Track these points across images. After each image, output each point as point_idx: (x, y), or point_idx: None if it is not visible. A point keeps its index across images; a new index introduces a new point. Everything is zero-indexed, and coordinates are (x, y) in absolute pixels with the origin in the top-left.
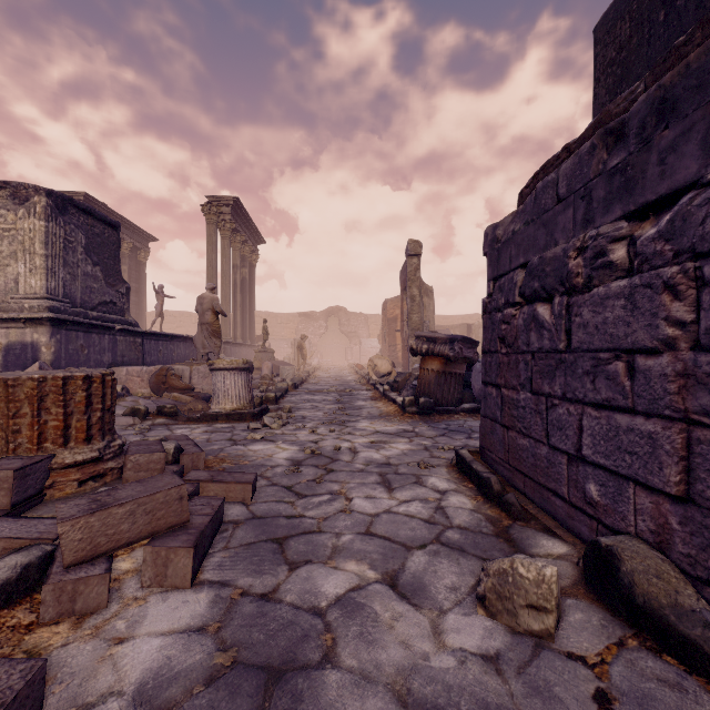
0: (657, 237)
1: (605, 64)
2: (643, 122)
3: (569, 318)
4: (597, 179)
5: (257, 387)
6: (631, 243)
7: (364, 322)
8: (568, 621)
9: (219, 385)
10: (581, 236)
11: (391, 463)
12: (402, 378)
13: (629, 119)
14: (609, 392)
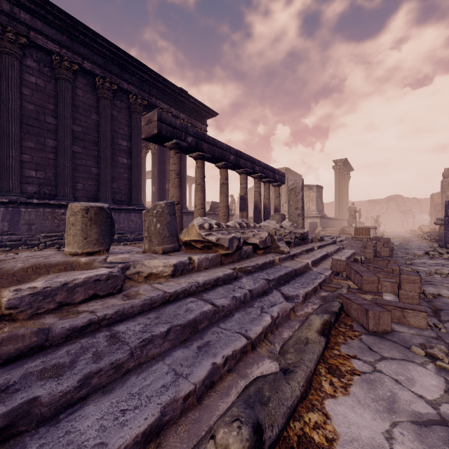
0: None
1: None
2: None
3: (448, 220)
4: None
5: None
6: None
7: (417, 203)
8: None
9: None
10: None
11: (421, 246)
12: (433, 233)
13: None
14: None
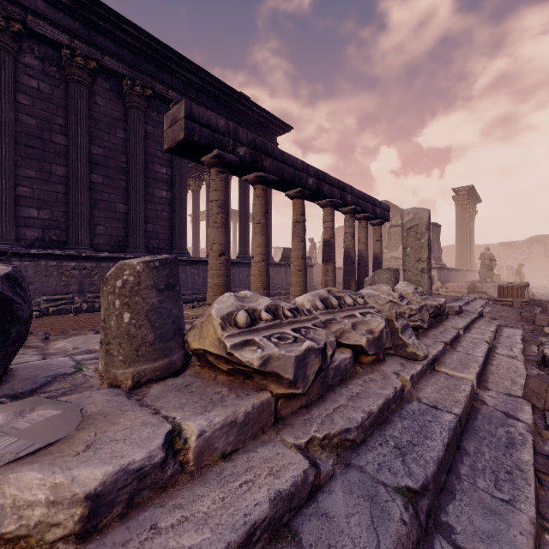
0: None
1: None
2: None
3: None
4: None
5: None
6: None
7: None
8: None
9: None
10: None
11: None
12: None
13: None
14: None
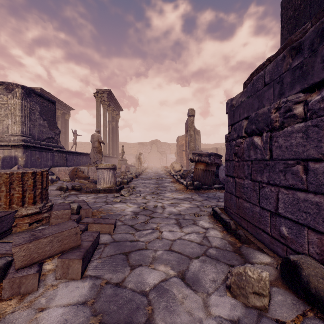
0: (321, 100)
1: (287, 19)
2: (312, 41)
3: (271, 143)
4: (286, 72)
5: (119, 177)
6: (305, 104)
7: (168, 146)
8: (274, 300)
9: (100, 176)
10: (278, 102)
11: (181, 213)
12: (186, 173)
13: (304, 41)
14: (293, 180)
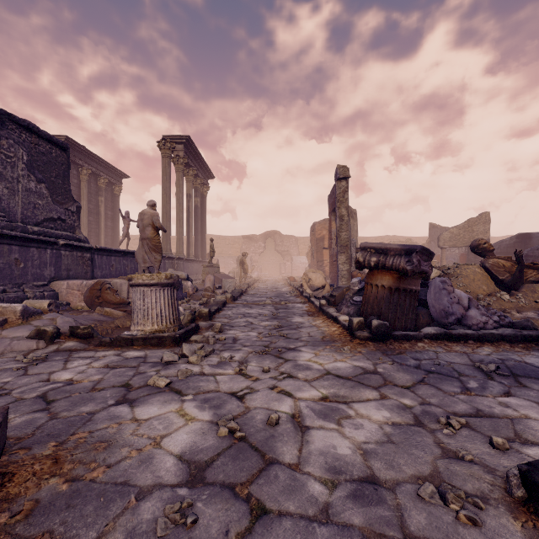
0: None
1: None
2: None
3: None
4: None
5: (199, 299)
6: None
7: (295, 243)
8: None
9: (138, 303)
10: None
11: (375, 474)
12: (339, 293)
13: None
14: None
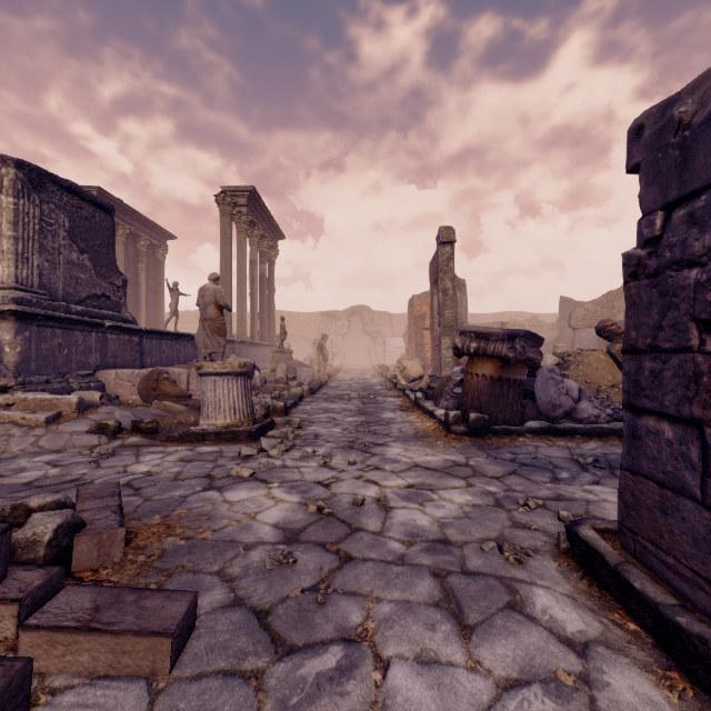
0: None
1: None
2: None
3: None
4: None
5: (270, 392)
6: None
7: (388, 321)
8: None
9: (208, 394)
10: None
11: (448, 538)
12: (438, 384)
13: None
14: None
